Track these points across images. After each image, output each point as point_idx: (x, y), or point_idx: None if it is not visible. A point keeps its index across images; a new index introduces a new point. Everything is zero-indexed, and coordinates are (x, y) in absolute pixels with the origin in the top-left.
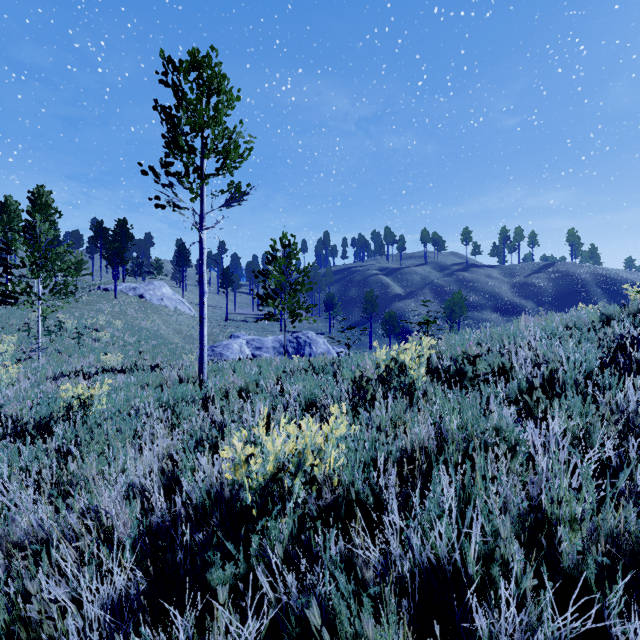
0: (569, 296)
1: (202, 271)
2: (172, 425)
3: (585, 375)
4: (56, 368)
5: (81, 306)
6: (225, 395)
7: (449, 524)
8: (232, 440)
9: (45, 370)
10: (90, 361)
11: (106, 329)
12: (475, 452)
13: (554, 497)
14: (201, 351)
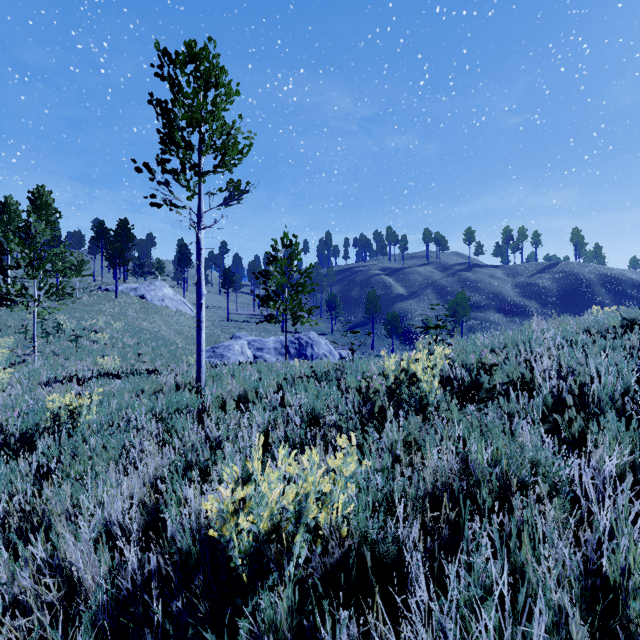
0: (573, 296)
1: (200, 272)
2: (164, 439)
3: (621, 391)
4: (50, 372)
5: (81, 307)
6: (222, 405)
7: (492, 603)
8: (218, 487)
9: (39, 374)
10: (87, 364)
11: (105, 331)
12: (511, 493)
13: (620, 562)
14: (198, 356)
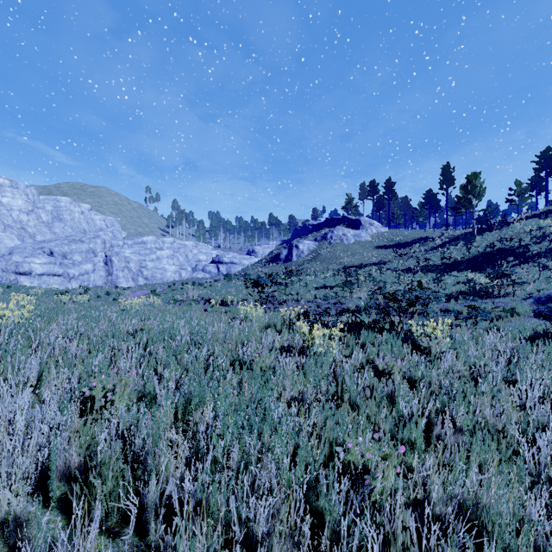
0: None
1: (537, 206)
2: None
3: None
4: None
5: None
6: None
7: None
8: None
9: None
10: None
11: None
12: None
13: None
14: None
